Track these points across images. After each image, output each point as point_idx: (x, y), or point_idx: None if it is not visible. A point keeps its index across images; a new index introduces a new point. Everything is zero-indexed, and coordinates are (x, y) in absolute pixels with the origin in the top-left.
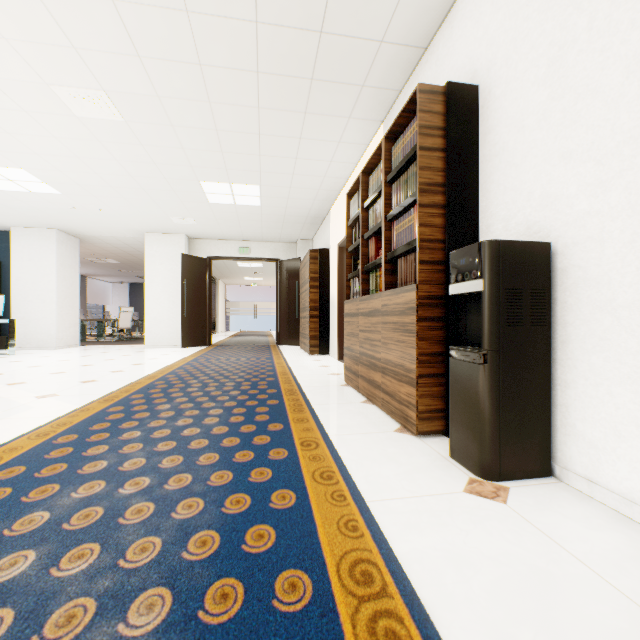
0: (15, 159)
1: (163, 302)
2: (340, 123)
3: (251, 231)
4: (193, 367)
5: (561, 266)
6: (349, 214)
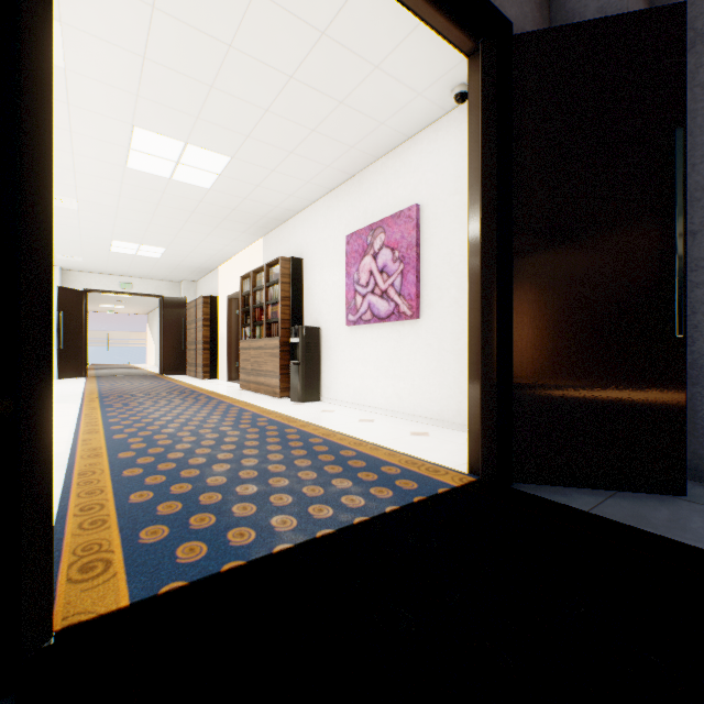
0: None
1: None
2: (237, 233)
3: (139, 271)
4: (112, 388)
5: (323, 335)
6: (243, 288)
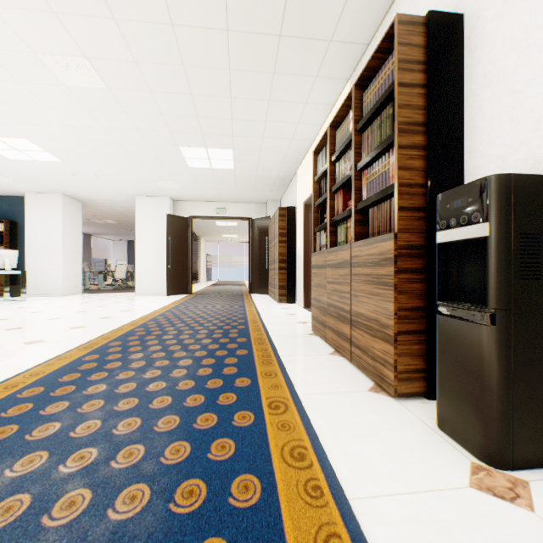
0: (19, 130)
1: (151, 256)
2: (307, 83)
3: (226, 193)
4: (173, 314)
5: None
6: (316, 170)
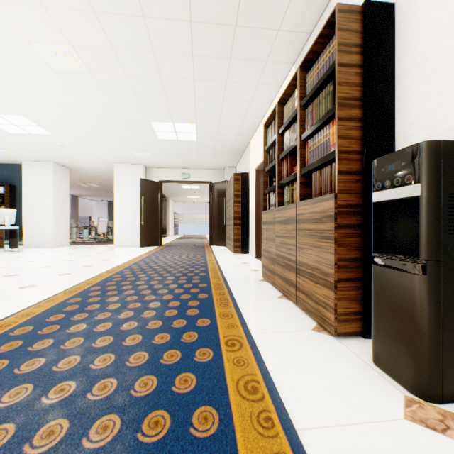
0: (15, 108)
1: (127, 214)
2: (258, 67)
3: (190, 161)
4: (145, 263)
5: None
6: (266, 141)
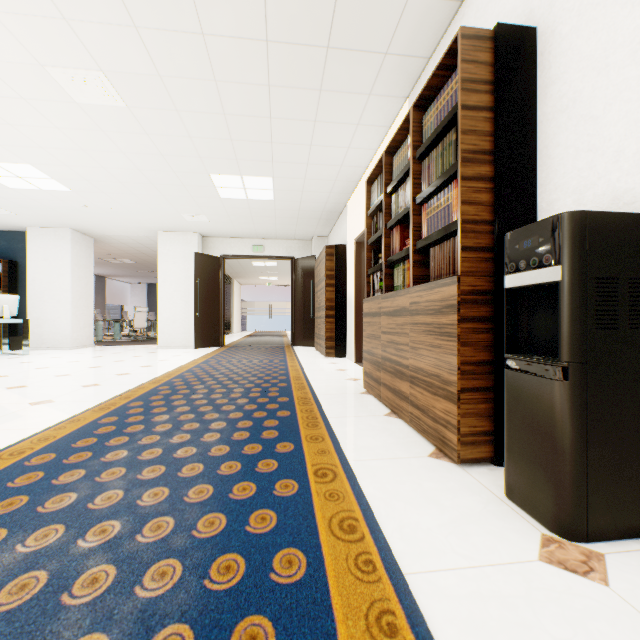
0: (21, 154)
1: (176, 302)
2: (359, 101)
3: (265, 228)
4: (202, 370)
5: None
6: (369, 202)
